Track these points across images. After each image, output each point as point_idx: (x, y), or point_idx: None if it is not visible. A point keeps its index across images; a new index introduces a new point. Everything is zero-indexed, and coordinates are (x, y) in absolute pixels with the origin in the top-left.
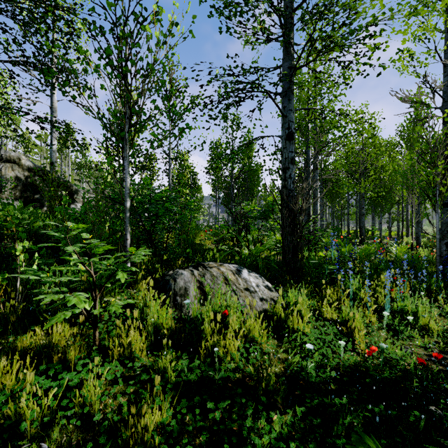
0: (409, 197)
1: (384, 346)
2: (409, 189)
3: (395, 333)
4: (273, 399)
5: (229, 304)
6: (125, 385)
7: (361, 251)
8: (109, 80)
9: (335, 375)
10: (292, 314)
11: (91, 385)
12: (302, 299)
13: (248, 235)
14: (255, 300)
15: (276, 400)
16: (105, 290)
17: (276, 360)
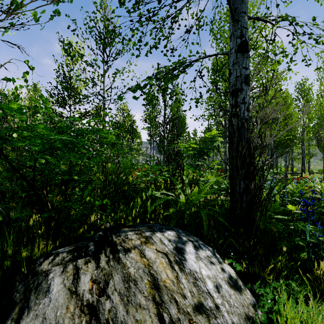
0: None
1: None
2: None
3: None
4: None
5: None
6: None
7: (297, 191)
8: None
9: None
10: None
11: None
12: None
13: (183, 176)
14: None
15: None
16: None
17: None
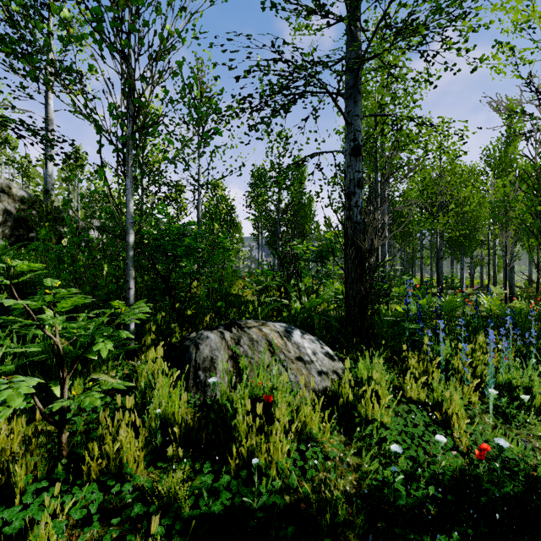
0: (502, 236)
1: (504, 446)
2: (503, 225)
3: (506, 419)
4: (343, 537)
5: (274, 385)
6: (105, 525)
7: (445, 304)
8: (102, 59)
9: (435, 494)
10: (363, 394)
11: (41, 534)
12: (378, 373)
13: (300, 283)
14: (312, 378)
15: (347, 538)
16: (93, 362)
17: (344, 468)
